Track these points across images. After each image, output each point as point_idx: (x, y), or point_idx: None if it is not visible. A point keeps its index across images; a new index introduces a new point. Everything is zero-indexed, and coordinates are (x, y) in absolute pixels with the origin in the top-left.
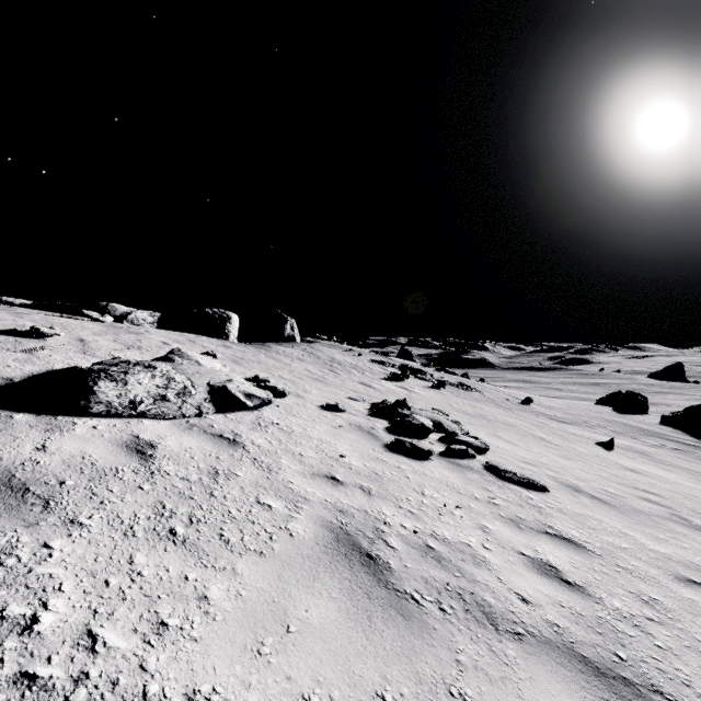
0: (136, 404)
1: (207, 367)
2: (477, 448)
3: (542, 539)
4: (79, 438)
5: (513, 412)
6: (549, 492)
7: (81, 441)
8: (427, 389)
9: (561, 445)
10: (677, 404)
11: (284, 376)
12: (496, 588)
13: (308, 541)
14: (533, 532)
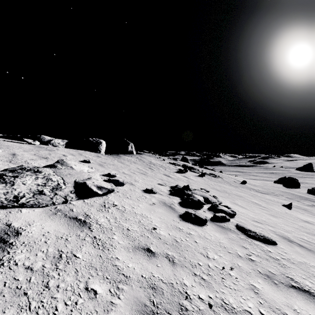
0: (18, 198)
1: (77, 170)
2: (229, 214)
3: (293, 294)
4: None
5: (238, 188)
6: (277, 244)
7: None
8: (196, 177)
9: (267, 207)
10: (312, 183)
11: (125, 172)
12: None
13: None
14: (285, 288)
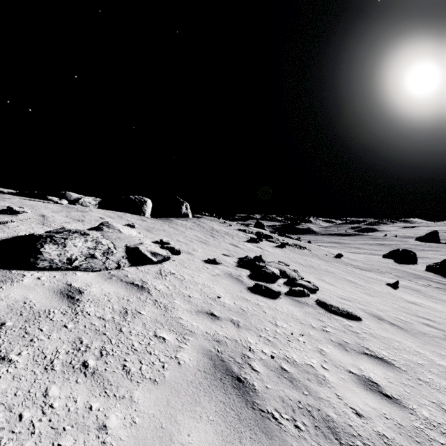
0: (71, 261)
1: (126, 234)
2: (310, 289)
3: (363, 359)
4: (25, 287)
5: (330, 263)
6: (362, 321)
7: (26, 289)
8: (274, 248)
9: (364, 285)
10: (435, 257)
11: (180, 239)
12: (336, 404)
13: (192, 368)
14: (356, 353)
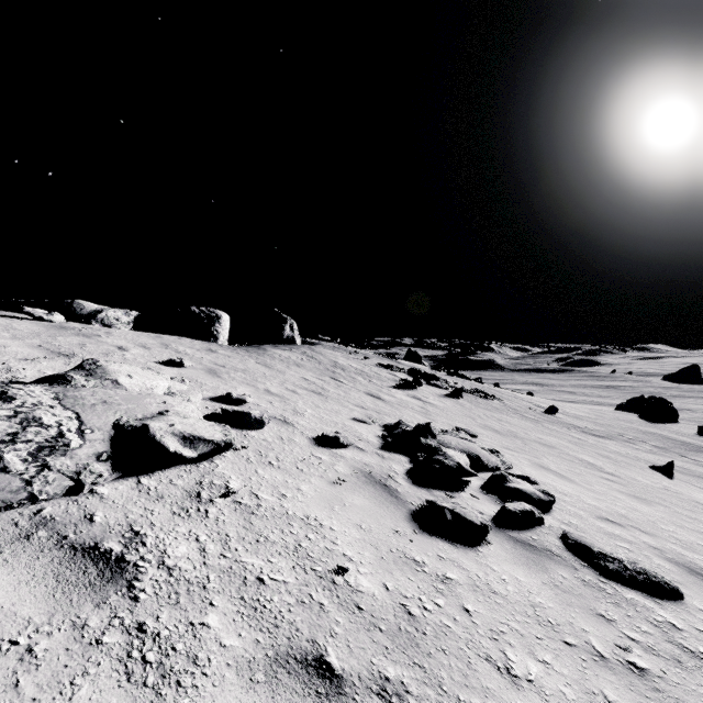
0: None
1: (132, 390)
2: (539, 502)
3: None
4: None
5: (542, 425)
6: (683, 597)
7: None
8: (443, 398)
9: (617, 473)
10: (702, 410)
11: (272, 389)
12: None
13: None
14: None
